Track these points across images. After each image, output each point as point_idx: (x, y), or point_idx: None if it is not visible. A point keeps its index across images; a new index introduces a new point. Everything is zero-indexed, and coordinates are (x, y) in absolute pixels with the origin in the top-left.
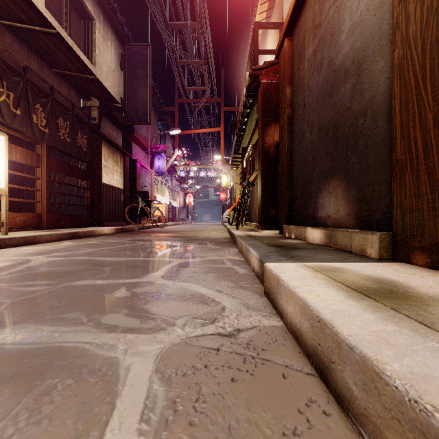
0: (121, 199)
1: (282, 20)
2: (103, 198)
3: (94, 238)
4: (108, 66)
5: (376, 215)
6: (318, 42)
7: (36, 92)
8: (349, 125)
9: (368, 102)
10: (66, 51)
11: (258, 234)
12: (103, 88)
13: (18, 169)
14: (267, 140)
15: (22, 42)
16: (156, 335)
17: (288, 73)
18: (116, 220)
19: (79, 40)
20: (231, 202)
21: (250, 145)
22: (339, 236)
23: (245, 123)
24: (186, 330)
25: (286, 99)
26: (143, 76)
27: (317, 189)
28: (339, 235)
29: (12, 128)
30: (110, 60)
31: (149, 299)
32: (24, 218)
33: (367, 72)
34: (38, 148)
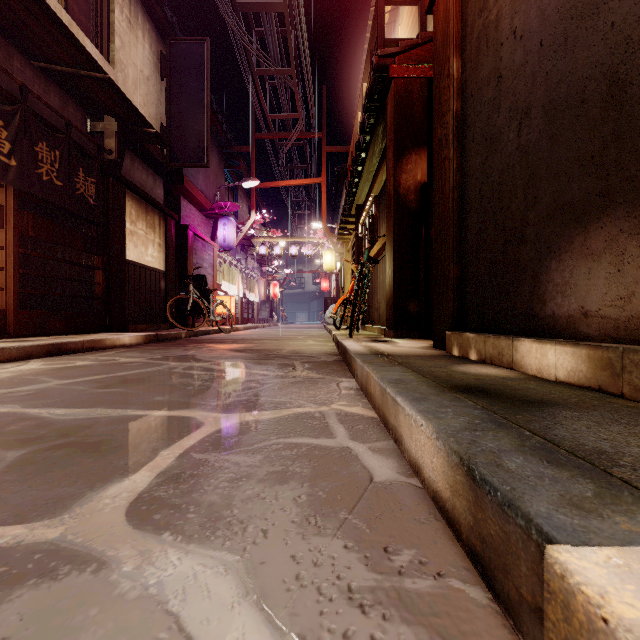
0: (161, 287)
1: None
2: (129, 285)
3: (96, 353)
4: (138, 70)
5: None
6: None
7: None
8: None
9: None
10: (48, 21)
11: (394, 350)
12: (123, 97)
13: None
14: (403, 180)
15: None
16: None
17: (455, 29)
18: (153, 321)
19: (85, 20)
20: (338, 293)
21: (369, 197)
22: None
23: (361, 161)
24: None
25: (451, 82)
26: (197, 89)
27: (541, 252)
28: None
29: None
30: (142, 60)
31: None
32: None
33: None
34: (0, 195)
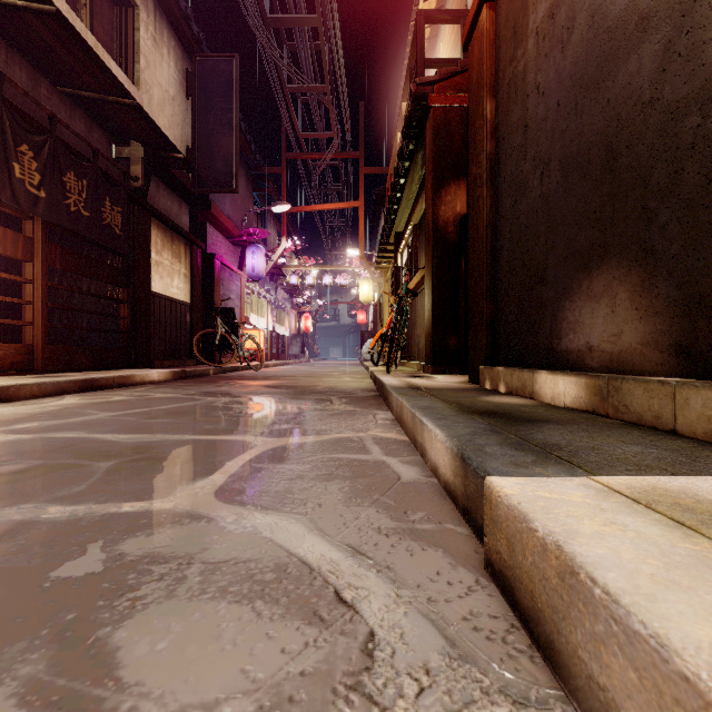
0: (187, 320)
1: (465, 8)
2: (154, 319)
3: (128, 389)
4: (164, 90)
5: None
6: None
7: (21, 123)
8: (653, 138)
9: None
10: (78, 49)
11: (430, 384)
12: (151, 123)
13: (9, 268)
14: (442, 211)
15: None
16: None
17: (489, 72)
18: (178, 357)
19: (109, 40)
20: (375, 326)
21: (409, 225)
22: (633, 394)
23: (400, 187)
24: None
25: (485, 124)
26: (225, 109)
27: (558, 292)
28: (635, 391)
29: None
30: (167, 79)
31: (145, 590)
32: None
33: None
34: (28, 226)
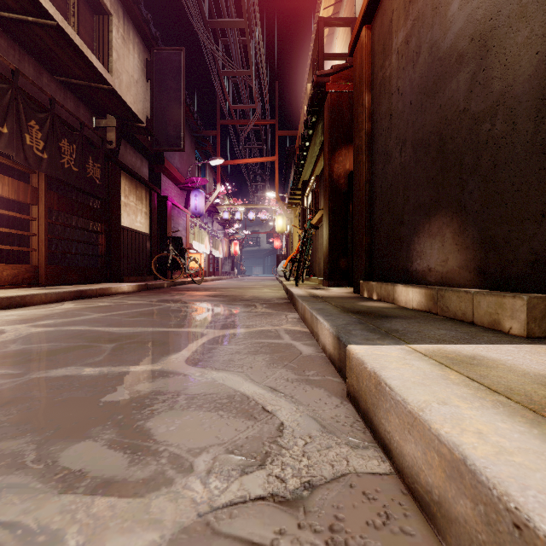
0: (147, 247)
1: (354, 16)
2: (123, 246)
3: (107, 298)
4: (130, 75)
5: (515, 268)
6: (413, 22)
7: (30, 105)
8: (465, 134)
9: (498, 96)
10: (71, 50)
11: (325, 294)
12: (122, 102)
13: (14, 208)
14: (336, 168)
15: (13, 40)
16: (150, 502)
17: (367, 73)
18: (141, 274)
19: (91, 40)
20: (288, 251)
21: (312, 176)
22: (451, 299)
23: (306, 148)
24: (210, 485)
25: (364, 110)
26: (175, 89)
27: (411, 231)
28: (452, 297)
29: (4, 155)
30: (133, 67)
31: (157, 406)
32: (14, 271)
33: (497, 50)
34: (34, 179)
